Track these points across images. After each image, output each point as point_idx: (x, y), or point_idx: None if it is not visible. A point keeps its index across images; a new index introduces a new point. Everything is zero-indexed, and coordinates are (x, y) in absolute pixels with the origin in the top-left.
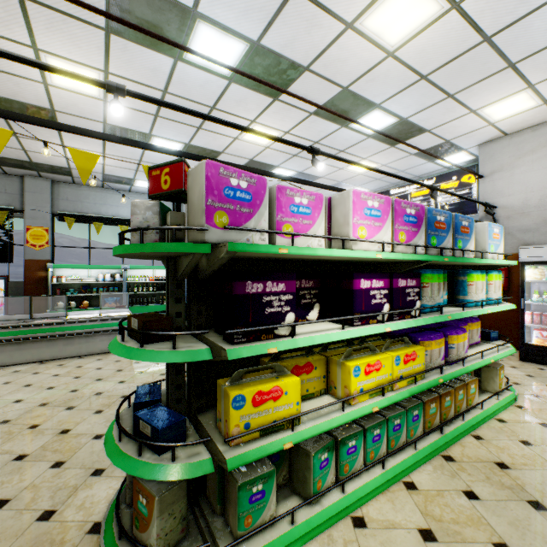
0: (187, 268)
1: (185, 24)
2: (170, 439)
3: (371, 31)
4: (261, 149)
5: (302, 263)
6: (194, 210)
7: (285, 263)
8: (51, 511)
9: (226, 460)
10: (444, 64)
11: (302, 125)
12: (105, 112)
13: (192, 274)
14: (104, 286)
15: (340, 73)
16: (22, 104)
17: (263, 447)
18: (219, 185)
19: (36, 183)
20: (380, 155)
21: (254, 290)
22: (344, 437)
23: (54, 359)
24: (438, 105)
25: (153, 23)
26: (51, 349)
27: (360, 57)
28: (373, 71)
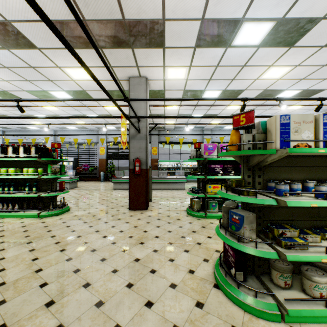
0: (201, 162)
1: (202, 92)
2: (198, 192)
3: (265, 78)
4: (235, 110)
5: (231, 161)
6: (202, 152)
7: (225, 161)
8: (176, 208)
9: (207, 195)
10: (309, 74)
11: (251, 101)
12: (178, 112)
13: (202, 163)
14: (174, 168)
15: (260, 87)
16: (157, 114)
17: (214, 195)
18: (206, 147)
19: (154, 132)
20: (303, 101)
21: (212, 166)
22: (237, 202)
23: (164, 189)
24: (322, 82)
25: (193, 94)
26: (164, 186)
27: (265, 83)
28: (274, 83)
